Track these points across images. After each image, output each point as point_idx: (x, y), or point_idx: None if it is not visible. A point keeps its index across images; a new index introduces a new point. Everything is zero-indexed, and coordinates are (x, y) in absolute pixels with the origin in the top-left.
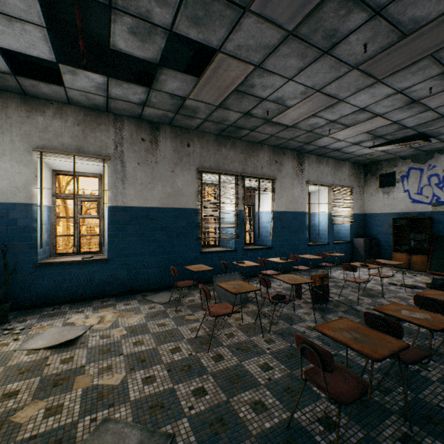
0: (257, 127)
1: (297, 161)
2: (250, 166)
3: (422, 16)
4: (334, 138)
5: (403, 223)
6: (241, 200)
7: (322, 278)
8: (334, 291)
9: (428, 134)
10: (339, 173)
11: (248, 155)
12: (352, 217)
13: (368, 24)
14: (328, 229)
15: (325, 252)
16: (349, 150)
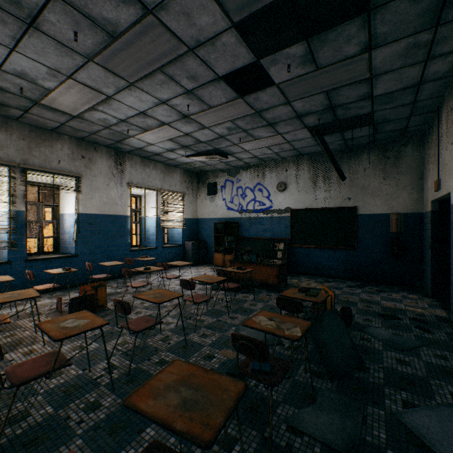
0: (29, 109)
1: (115, 160)
2: (39, 157)
3: (113, 19)
4: (142, 140)
5: (221, 227)
6: (20, 198)
7: (96, 287)
8: (127, 297)
9: (224, 151)
10: (170, 179)
11: (34, 143)
12: (185, 221)
13: (56, 5)
14: (156, 233)
15: (140, 257)
16: (170, 156)
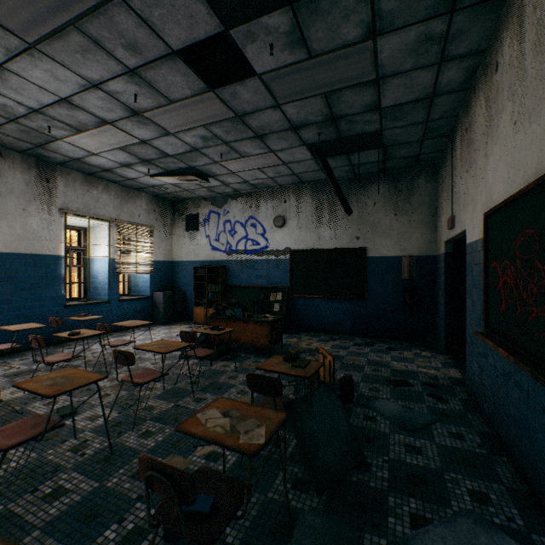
0: None
1: (38, 174)
2: None
3: None
4: (78, 147)
5: (203, 272)
6: None
7: None
8: None
9: (203, 171)
10: (131, 206)
11: None
12: (154, 265)
13: None
14: (109, 281)
15: (76, 315)
16: (127, 174)
